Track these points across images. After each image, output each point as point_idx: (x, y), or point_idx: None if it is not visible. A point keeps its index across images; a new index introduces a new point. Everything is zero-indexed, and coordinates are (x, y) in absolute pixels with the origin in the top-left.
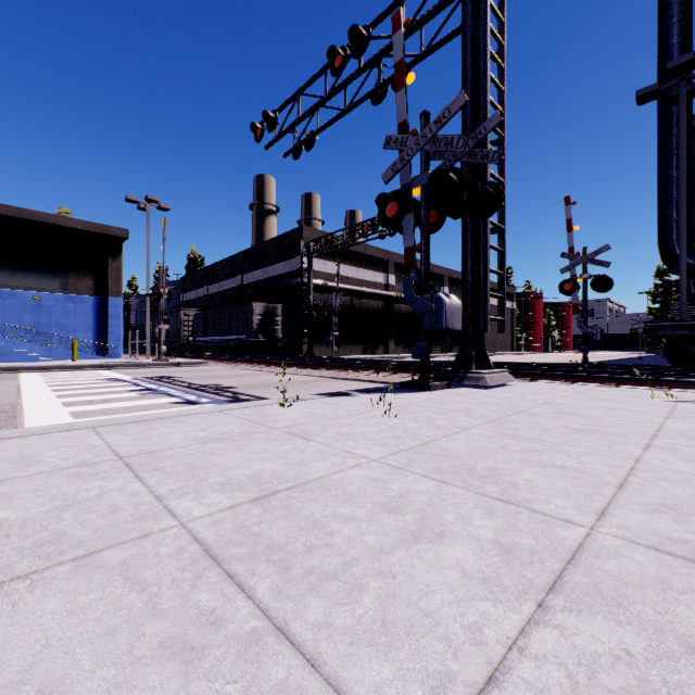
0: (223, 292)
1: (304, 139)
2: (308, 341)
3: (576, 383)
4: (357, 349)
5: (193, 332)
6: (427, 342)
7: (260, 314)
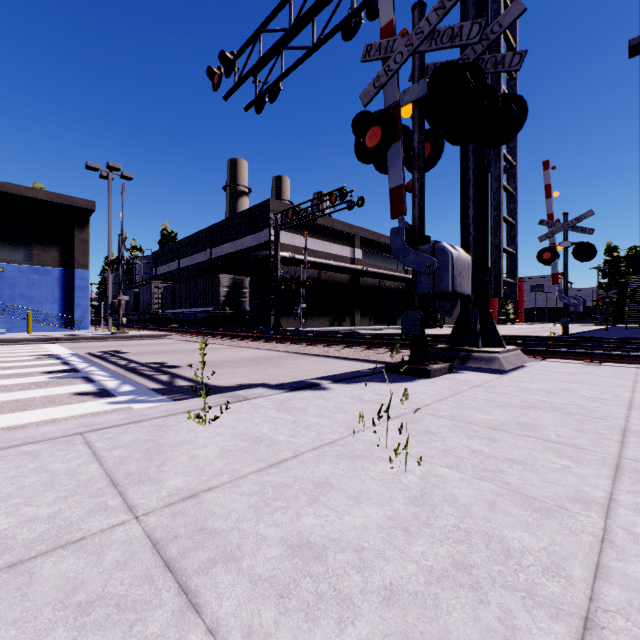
0: (193, 266)
1: (267, 87)
2: (276, 313)
3: (603, 364)
4: (325, 321)
5: (163, 305)
6: (422, 311)
7: (227, 286)
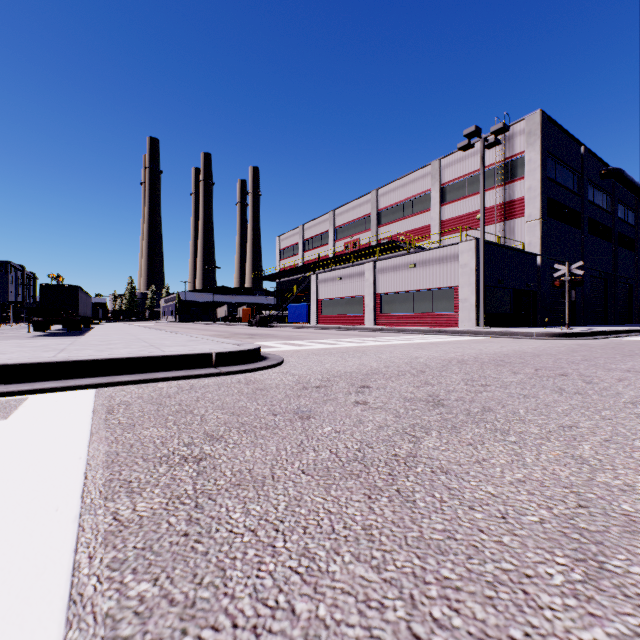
0: None
1: None
2: None
3: None
4: None
5: None
6: None
7: None
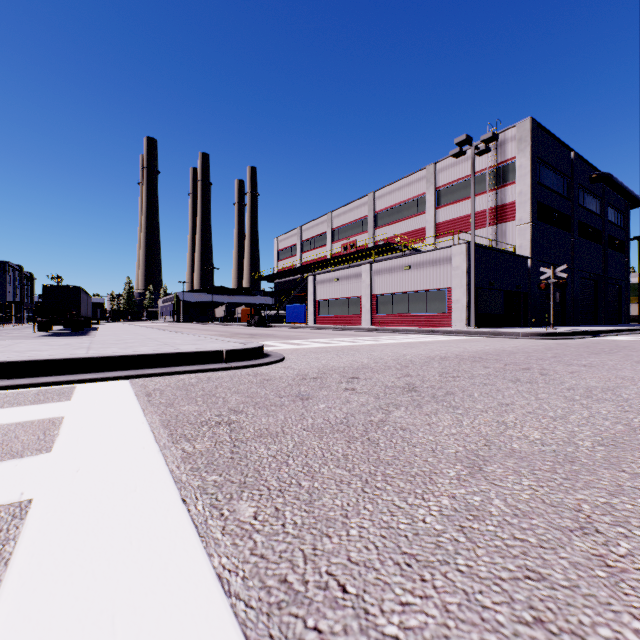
0: None
1: None
2: None
3: None
4: None
5: None
6: None
7: None
